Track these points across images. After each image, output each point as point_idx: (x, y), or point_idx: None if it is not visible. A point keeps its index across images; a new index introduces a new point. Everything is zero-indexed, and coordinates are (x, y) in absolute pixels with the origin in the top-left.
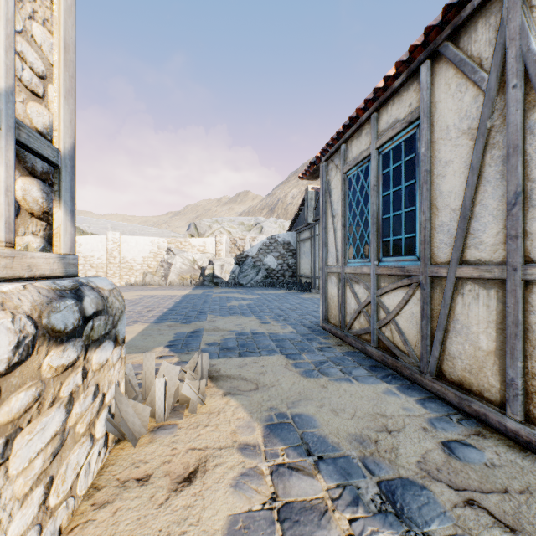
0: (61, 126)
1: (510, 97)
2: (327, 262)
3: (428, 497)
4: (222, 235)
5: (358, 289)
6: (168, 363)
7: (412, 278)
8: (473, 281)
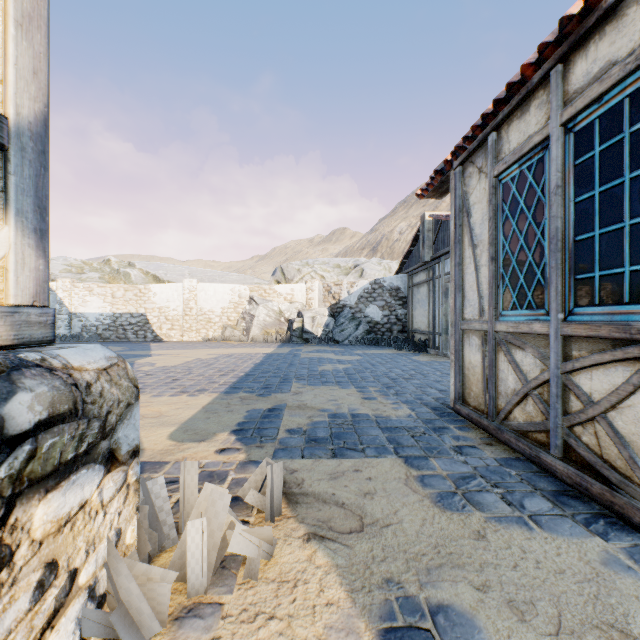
0: (9, 73)
1: None
2: (463, 314)
3: None
4: (313, 281)
5: (522, 358)
6: (214, 486)
7: None
8: None
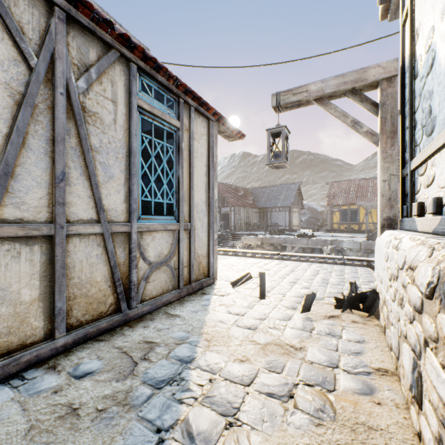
0: None
1: (59, 99)
2: None
3: (154, 369)
4: None
5: None
6: None
7: None
8: (14, 240)
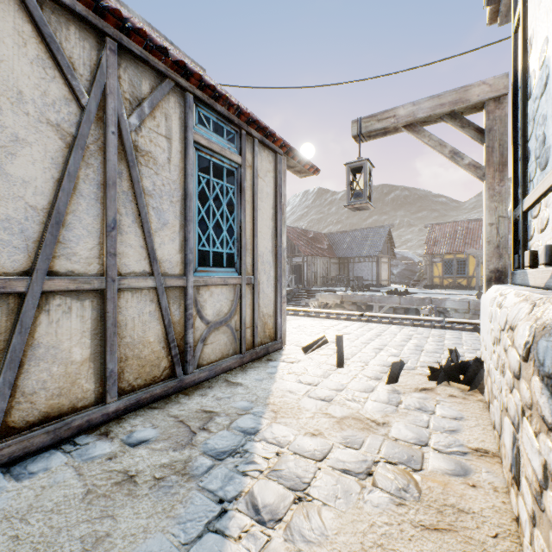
0: None
1: (111, 139)
2: None
3: (214, 440)
4: None
5: None
6: None
7: None
8: (65, 294)
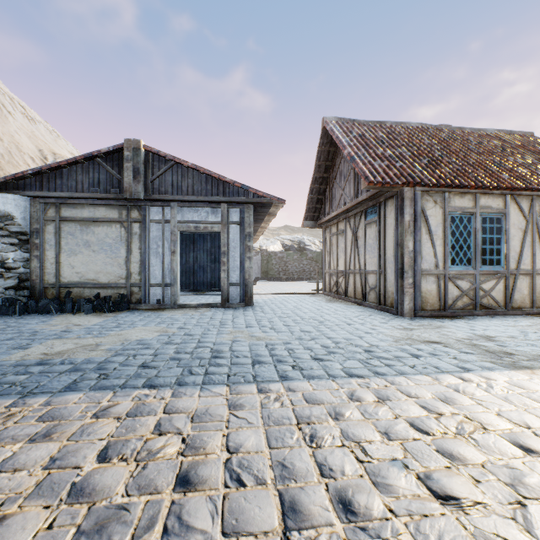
0: None
1: (534, 227)
2: (421, 267)
3: None
4: None
5: (461, 283)
6: None
7: (501, 275)
8: (522, 275)
